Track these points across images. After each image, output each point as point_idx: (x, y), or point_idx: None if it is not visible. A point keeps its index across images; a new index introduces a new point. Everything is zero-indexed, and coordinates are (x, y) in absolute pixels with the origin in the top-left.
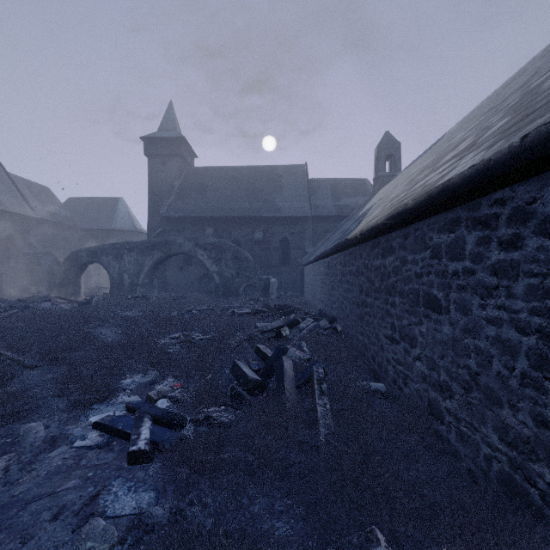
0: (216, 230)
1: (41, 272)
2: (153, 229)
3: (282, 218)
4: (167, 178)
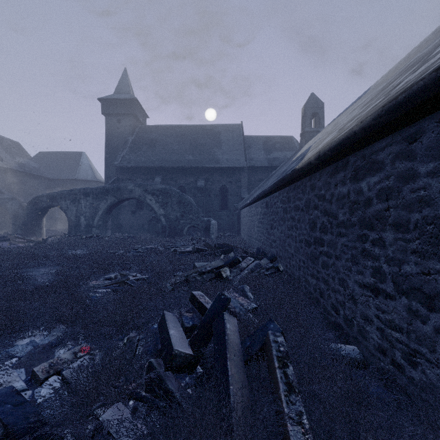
0: (163, 179)
1: (9, 215)
2: (109, 178)
3: (221, 169)
4: (121, 134)
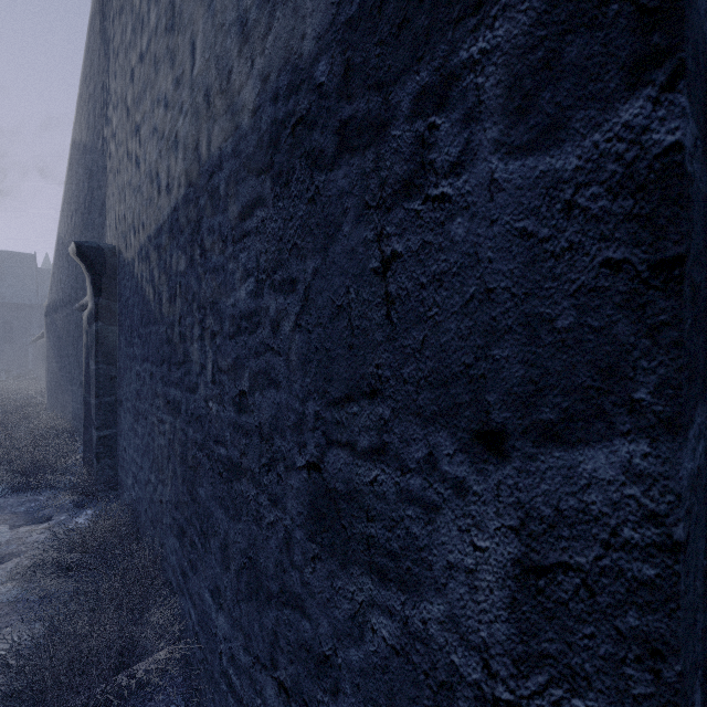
0: None
1: None
2: None
3: (5, 304)
4: None
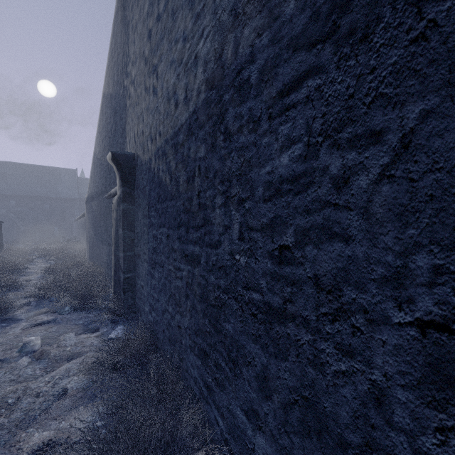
0: (17, 202)
1: None
2: None
3: (61, 198)
4: None
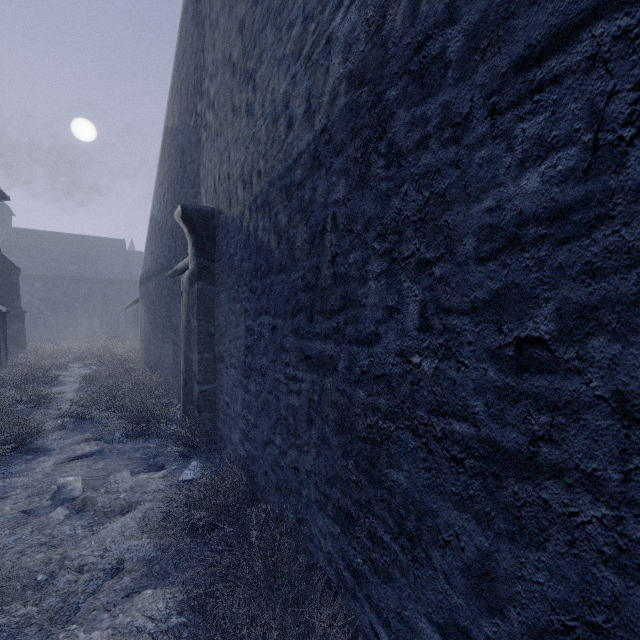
0: (44, 285)
1: None
2: None
3: (104, 280)
4: None
